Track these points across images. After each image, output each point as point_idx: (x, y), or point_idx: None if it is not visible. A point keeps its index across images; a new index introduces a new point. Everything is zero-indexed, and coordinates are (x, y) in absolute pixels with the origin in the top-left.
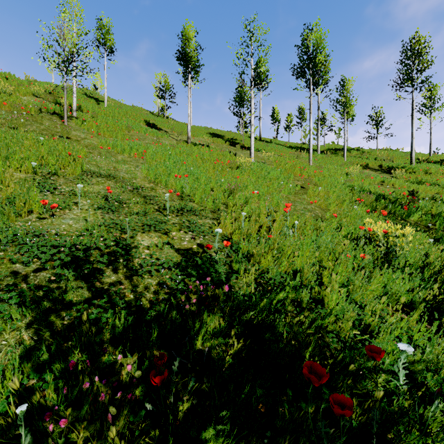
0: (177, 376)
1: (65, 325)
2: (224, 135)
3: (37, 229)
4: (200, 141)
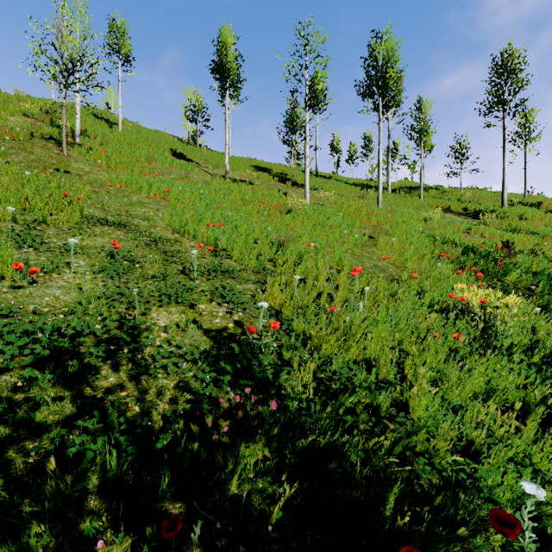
0: (199, 546)
1: (30, 465)
2: (271, 169)
3: (4, 307)
4: (241, 176)
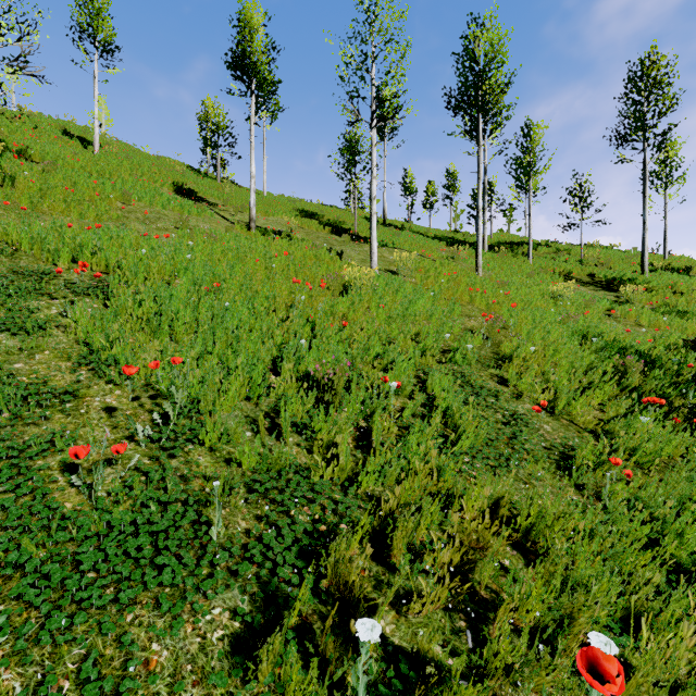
0: None
1: None
2: (322, 214)
3: None
4: (276, 224)
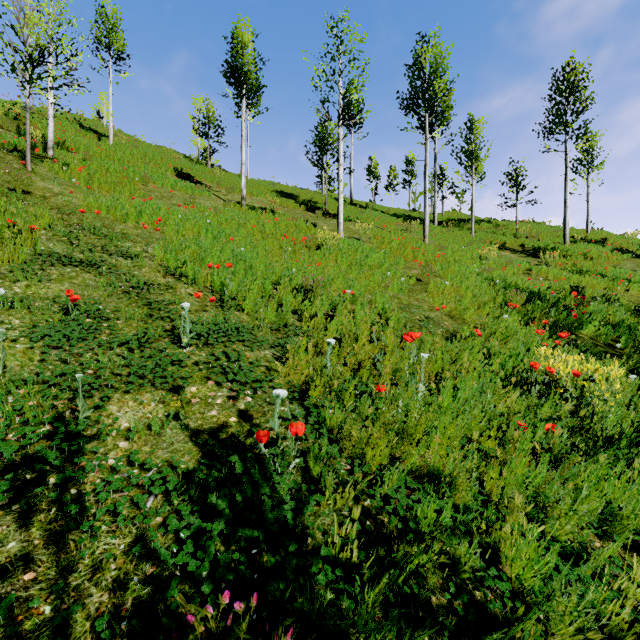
0: None
1: None
2: (298, 195)
3: None
4: (261, 202)
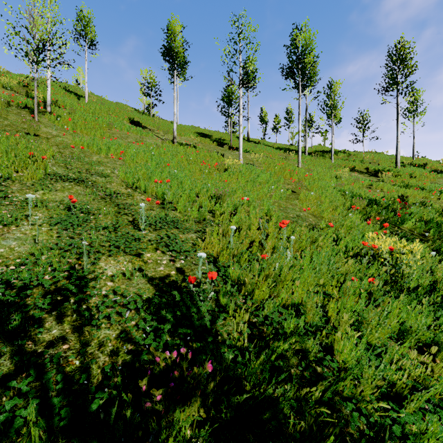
0: None
1: None
2: (212, 135)
3: None
4: (186, 140)
